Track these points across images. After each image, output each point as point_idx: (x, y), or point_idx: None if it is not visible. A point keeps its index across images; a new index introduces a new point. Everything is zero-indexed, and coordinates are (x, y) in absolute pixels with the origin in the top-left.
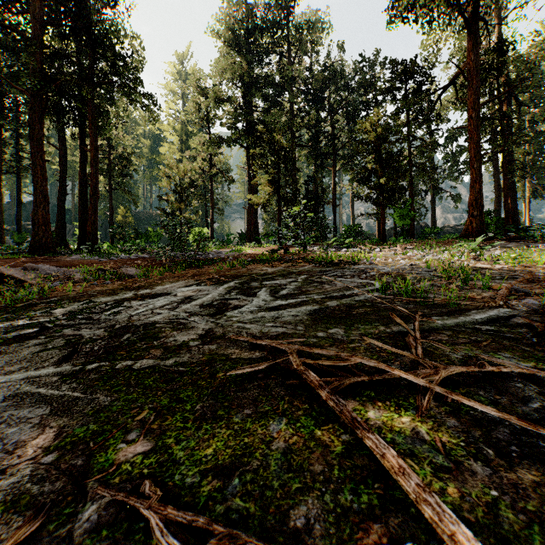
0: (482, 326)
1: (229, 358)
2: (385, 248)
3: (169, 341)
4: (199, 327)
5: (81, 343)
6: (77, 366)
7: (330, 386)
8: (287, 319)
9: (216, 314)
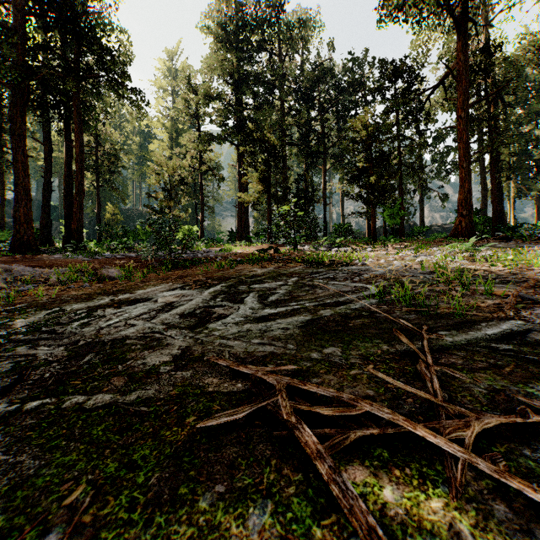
0: (498, 345)
1: (205, 391)
2: (376, 247)
3: (137, 364)
4: (175, 344)
5: (32, 367)
6: (14, 404)
7: (330, 441)
8: (276, 334)
9: (197, 326)
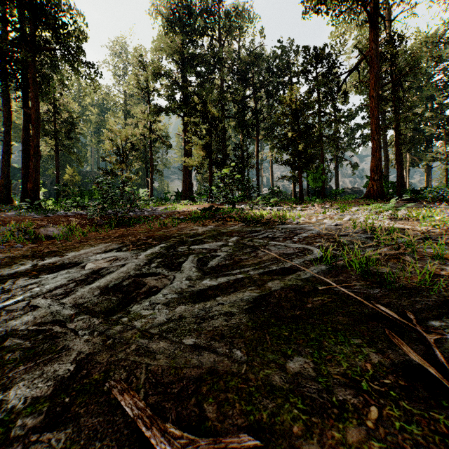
0: None
1: None
2: (304, 207)
3: None
4: (73, 349)
5: None
6: None
7: None
8: (217, 325)
9: (116, 310)
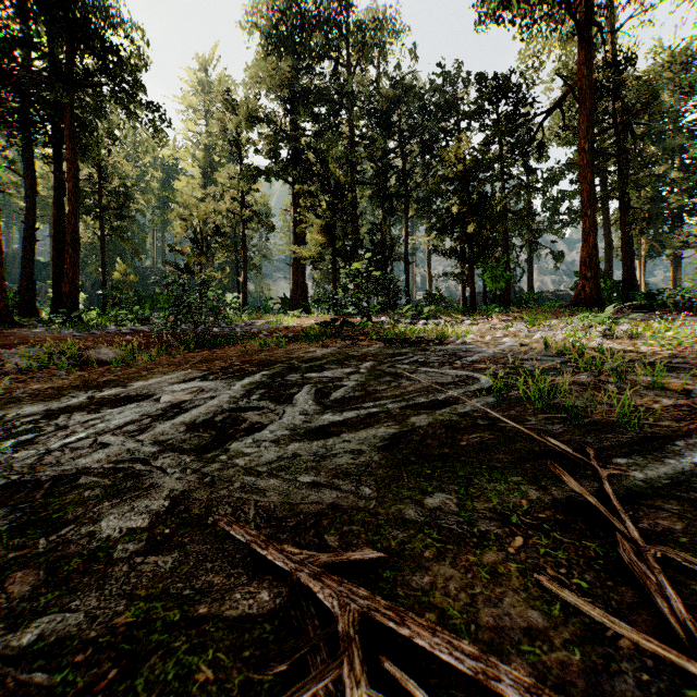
0: None
1: (190, 615)
2: (477, 319)
3: (78, 535)
4: (164, 486)
5: None
6: None
7: None
8: (341, 463)
9: (210, 448)
